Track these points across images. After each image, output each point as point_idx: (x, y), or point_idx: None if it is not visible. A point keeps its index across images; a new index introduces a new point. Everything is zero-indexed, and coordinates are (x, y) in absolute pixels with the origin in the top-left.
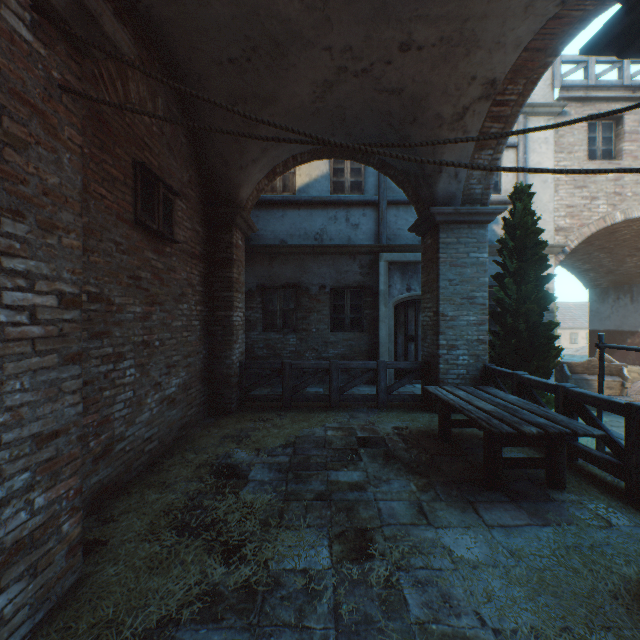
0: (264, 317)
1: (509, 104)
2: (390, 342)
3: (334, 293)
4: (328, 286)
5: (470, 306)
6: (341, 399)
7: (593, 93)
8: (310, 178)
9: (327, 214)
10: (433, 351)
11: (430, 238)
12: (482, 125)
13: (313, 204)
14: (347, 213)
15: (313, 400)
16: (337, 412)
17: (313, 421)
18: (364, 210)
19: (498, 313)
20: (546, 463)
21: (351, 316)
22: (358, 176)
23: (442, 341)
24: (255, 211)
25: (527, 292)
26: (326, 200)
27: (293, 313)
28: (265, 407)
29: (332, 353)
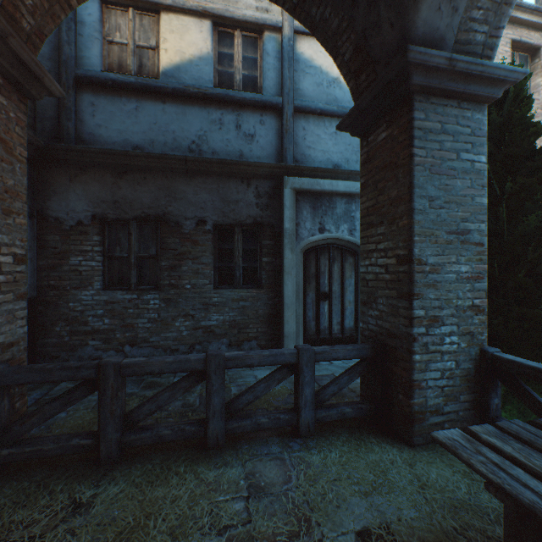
0: (106, 266)
1: None
2: (298, 302)
3: (219, 232)
4: (210, 221)
5: (461, 246)
6: (229, 428)
7: (518, 13)
8: (182, 57)
9: (208, 115)
10: (397, 327)
11: (387, 128)
12: None
13: (187, 96)
14: (238, 117)
15: (170, 438)
16: (220, 468)
17: (154, 537)
18: (262, 115)
19: None
20: None
21: (244, 265)
22: (253, 68)
23: (418, 310)
24: (89, 95)
25: (530, 226)
26: (207, 93)
27: (155, 261)
28: (58, 466)
29: (216, 320)
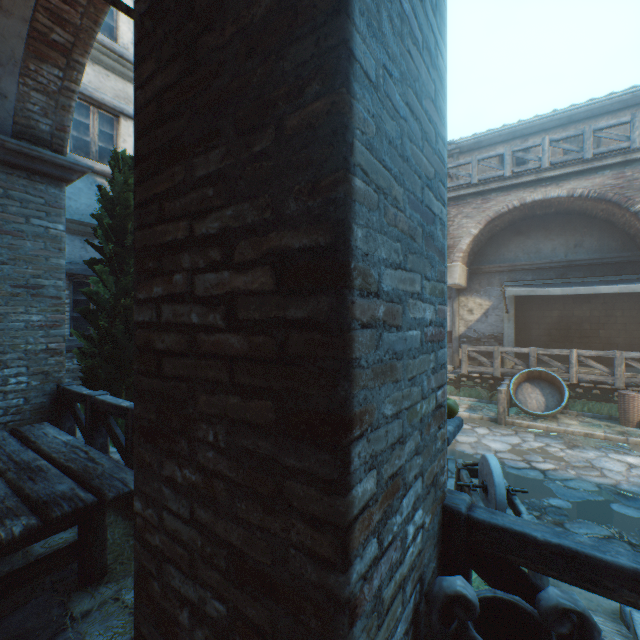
0: None
1: (77, 7)
2: None
3: None
4: None
5: (33, 299)
6: None
7: None
8: None
9: None
10: None
11: None
12: (35, 15)
13: None
14: None
15: None
16: None
17: None
18: None
19: (94, 311)
20: (76, 551)
21: None
22: None
23: None
24: None
25: (128, 286)
26: None
27: None
28: None
29: None
